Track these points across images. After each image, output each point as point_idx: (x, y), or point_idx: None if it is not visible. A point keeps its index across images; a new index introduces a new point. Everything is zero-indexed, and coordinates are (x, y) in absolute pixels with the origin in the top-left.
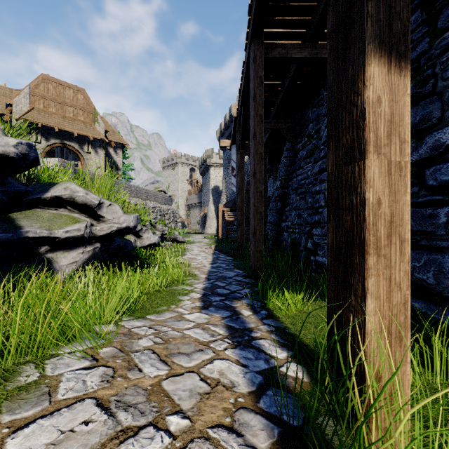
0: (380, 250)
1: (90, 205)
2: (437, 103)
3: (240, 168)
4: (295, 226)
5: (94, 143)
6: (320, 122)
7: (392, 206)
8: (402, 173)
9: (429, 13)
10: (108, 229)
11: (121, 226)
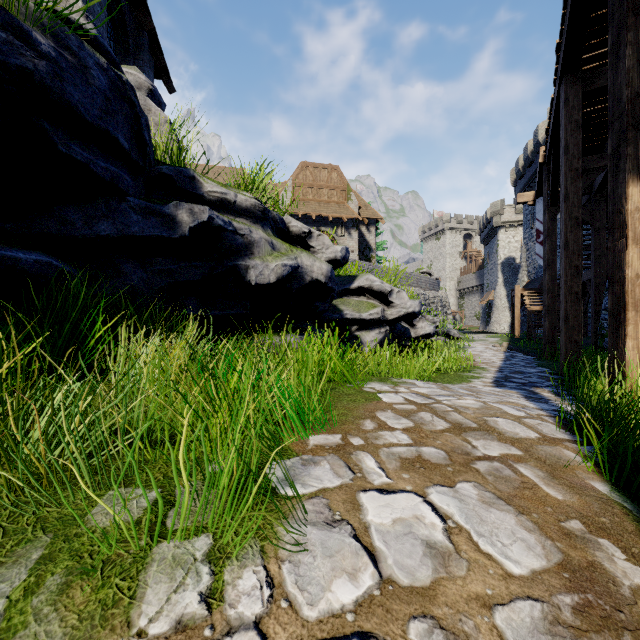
0: (638, 308)
1: (384, 292)
2: None
3: (549, 233)
4: None
5: (347, 224)
6: None
7: None
8: None
9: None
10: (396, 314)
11: (408, 311)
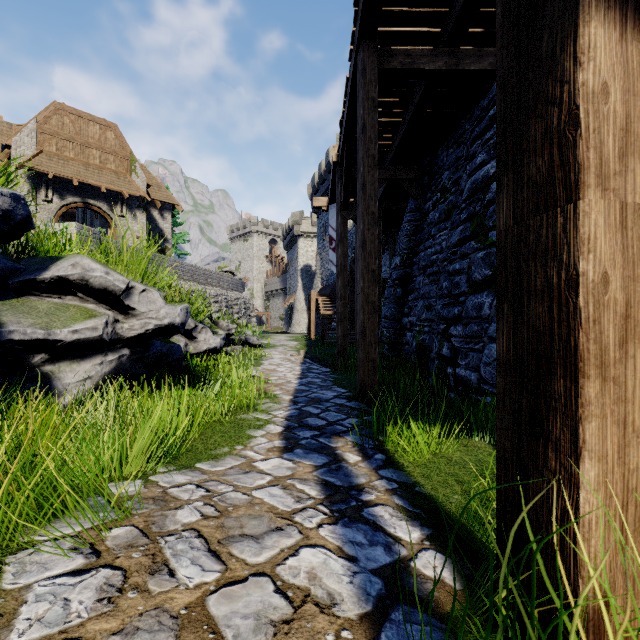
0: (607, 368)
1: (113, 290)
2: None
3: (341, 238)
4: (423, 323)
5: (130, 202)
6: (461, 169)
7: (628, 287)
8: None
9: None
10: (141, 328)
11: (162, 322)
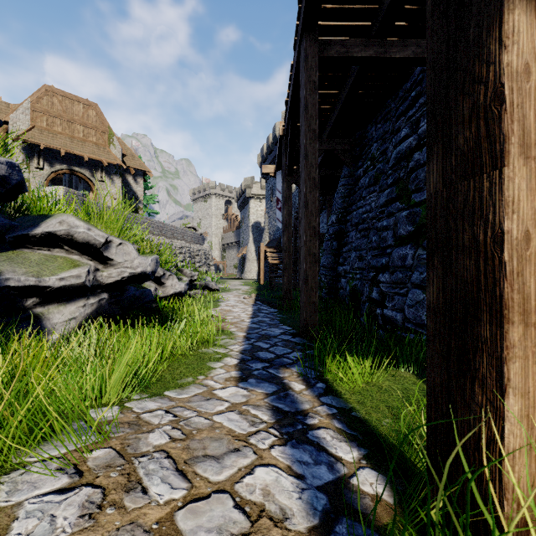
0: (529, 315)
1: (94, 244)
2: None
3: (286, 199)
4: (356, 271)
5: (109, 169)
6: (387, 141)
7: None
8: None
9: None
10: (118, 275)
11: (135, 271)
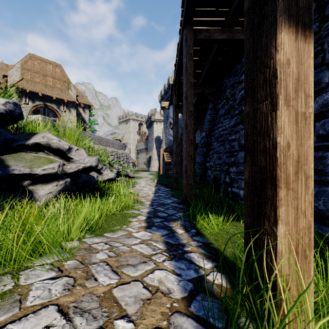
0: (289, 184)
1: (62, 149)
2: (325, 72)
3: (175, 123)
4: (217, 166)
5: (68, 104)
6: (235, 88)
7: (299, 149)
8: (307, 122)
9: (318, 4)
10: (76, 168)
11: (86, 165)
